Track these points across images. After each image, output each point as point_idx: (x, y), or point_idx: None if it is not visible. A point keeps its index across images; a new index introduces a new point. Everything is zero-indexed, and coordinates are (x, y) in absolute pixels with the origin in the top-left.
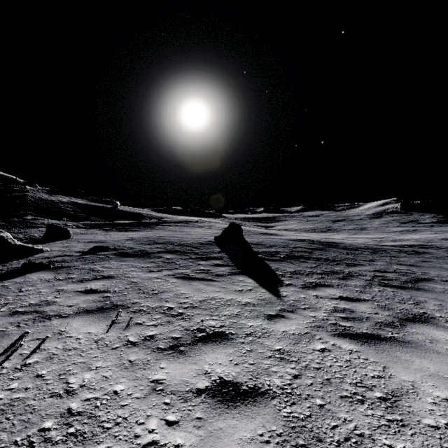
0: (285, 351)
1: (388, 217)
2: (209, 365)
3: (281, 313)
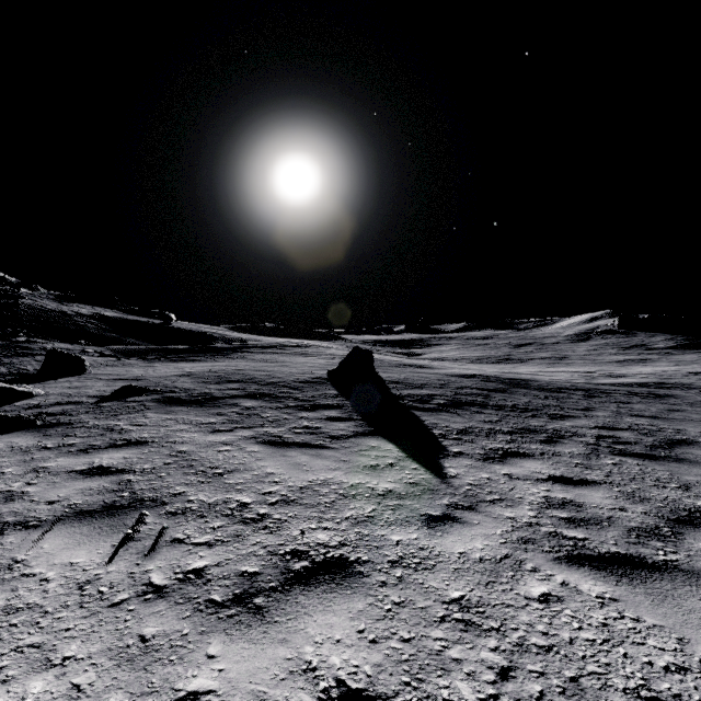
0: (472, 602)
1: (600, 339)
2: (315, 647)
3: (452, 513)
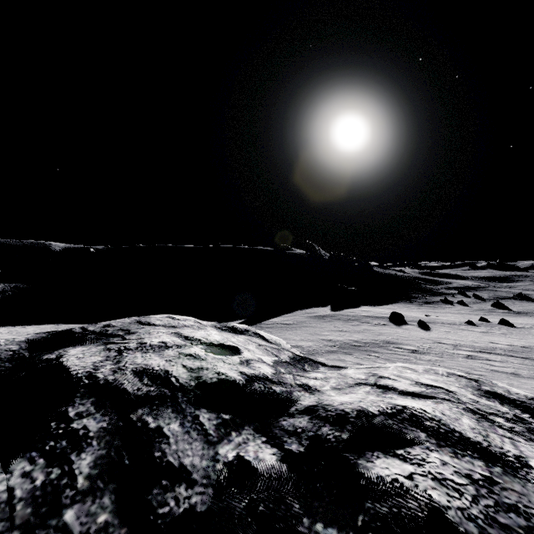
0: None
1: None
2: None
3: None
